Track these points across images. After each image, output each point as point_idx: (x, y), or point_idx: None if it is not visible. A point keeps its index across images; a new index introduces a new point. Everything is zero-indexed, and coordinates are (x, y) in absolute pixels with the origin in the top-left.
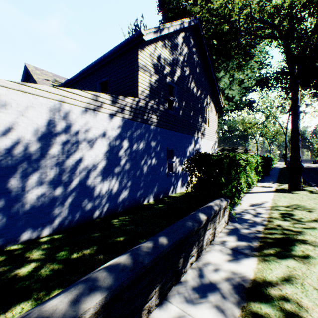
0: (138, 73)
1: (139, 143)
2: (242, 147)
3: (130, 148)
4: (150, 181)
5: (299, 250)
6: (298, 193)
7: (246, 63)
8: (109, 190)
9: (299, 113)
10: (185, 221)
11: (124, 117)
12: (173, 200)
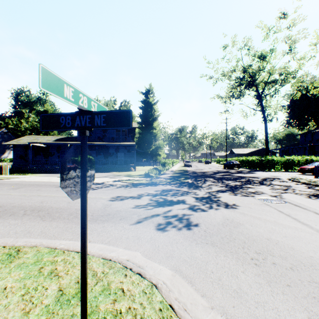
0: None
1: None
2: None
3: None
4: None
5: None
6: None
7: None
8: None
9: None
10: None
11: None
12: None
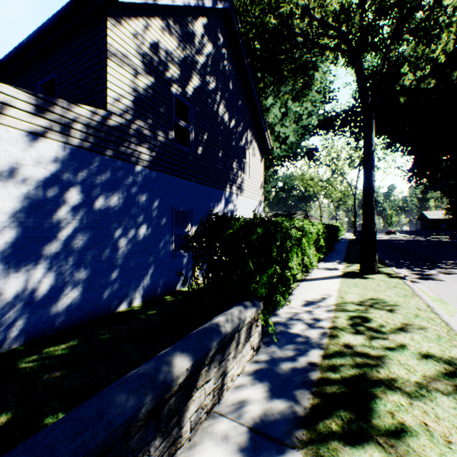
0: (108, 64)
1: (110, 197)
2: (302, 212)
3: (87, 205)
4: (136, 267)
5: (386, 412)
6: (373, 278)
7: (305, 93)
8: (27, 290)
9: (374, 160)
10: (114, 393)
11: (71, 142)
12: (180, 299)
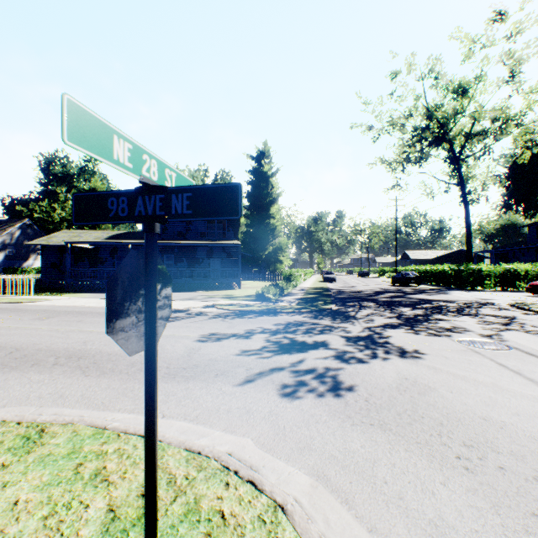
0: None
1: None
2: None
3: None
4: None
5: None
6: None
7: None
8: None
9: None
10: None
11: None
12: None
